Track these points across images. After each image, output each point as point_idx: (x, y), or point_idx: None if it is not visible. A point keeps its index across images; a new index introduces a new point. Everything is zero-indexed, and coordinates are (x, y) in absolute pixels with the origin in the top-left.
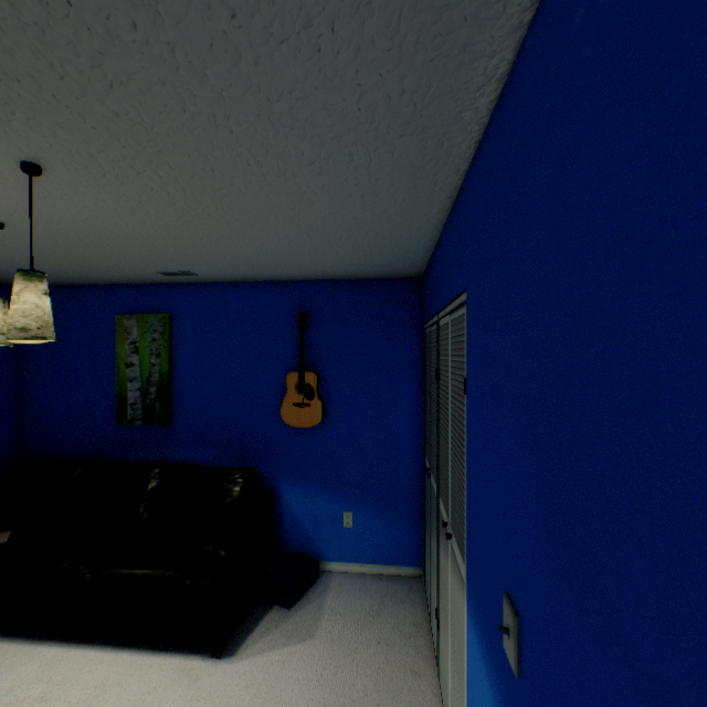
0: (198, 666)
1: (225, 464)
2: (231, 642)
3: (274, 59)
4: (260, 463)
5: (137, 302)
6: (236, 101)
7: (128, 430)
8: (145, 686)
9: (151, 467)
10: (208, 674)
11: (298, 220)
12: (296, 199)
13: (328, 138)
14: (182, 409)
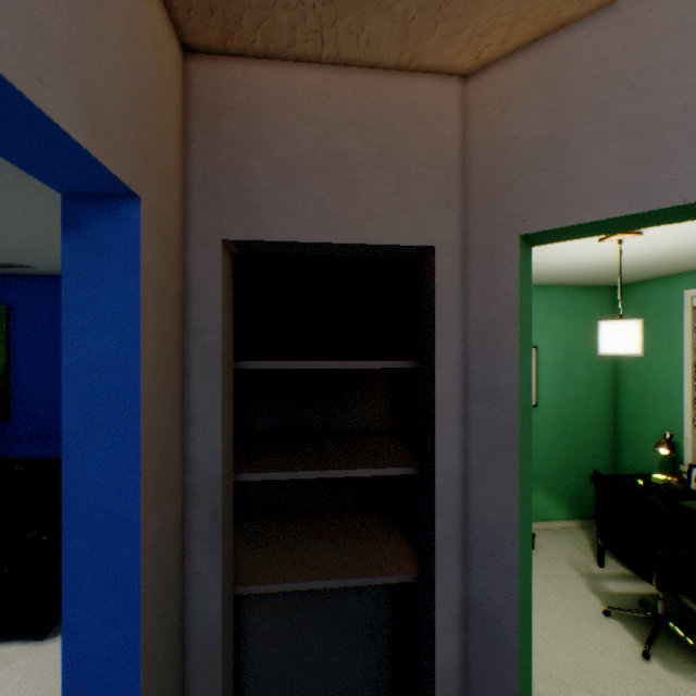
0: (16, 651)
1: None
2: (59, 624)
3: None
4: None
5: None
6: None
7: None
8: None
9: None
10: (25, 655)
11: None
12: None
13: None
14: (23, 404)
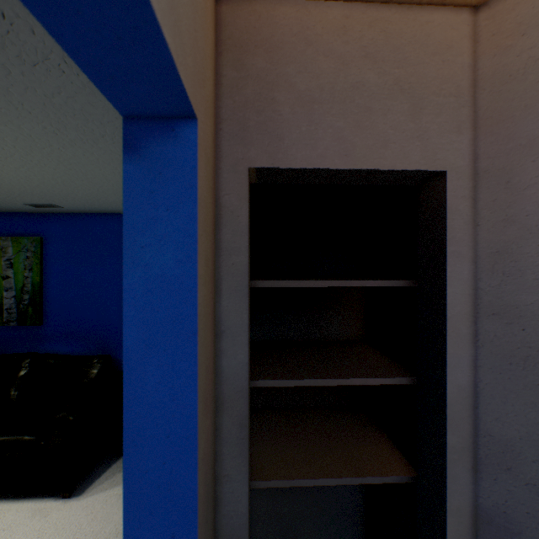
0: (50, 506)
1: (89, 354)
2: (81, 486)
3: (35, 73)
4: (117, 351)
5: (12, 227)
6: (22, 94)
7: (4, 330)
8: (1, 525)
9: (22, 358)
10: (57, 510)
11: (119, 172)
12: (108, 158)
13: (105, 122)
14: (52, 312)
